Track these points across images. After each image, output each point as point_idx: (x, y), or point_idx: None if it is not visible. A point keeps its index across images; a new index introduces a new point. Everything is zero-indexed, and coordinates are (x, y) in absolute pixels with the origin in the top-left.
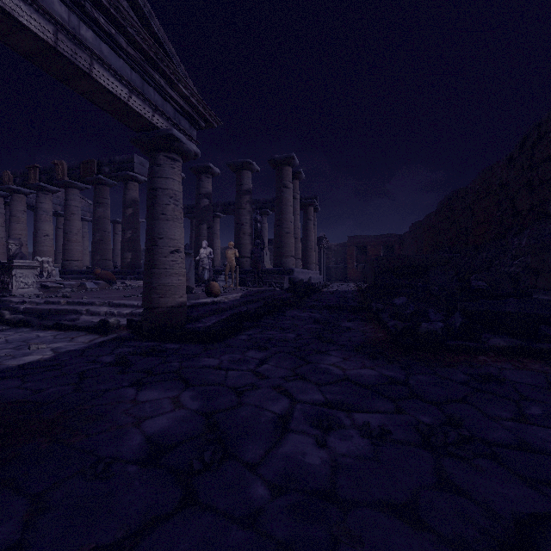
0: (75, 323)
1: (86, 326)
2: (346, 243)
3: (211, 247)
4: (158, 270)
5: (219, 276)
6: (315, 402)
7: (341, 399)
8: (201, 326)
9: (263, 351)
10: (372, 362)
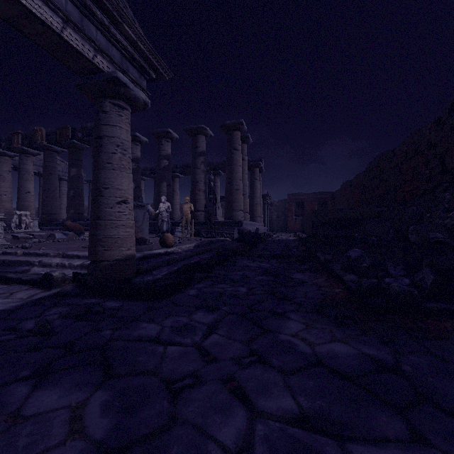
0: (21, 276)
1: (30, 280)
2: (286, 199)
3: (170, 202)
4: (104, 222)
5: (177, 228)
6: (284, 414)
7: (322, 409)
8: (150, 279)
9: (213, 312)
10: (342, 332)
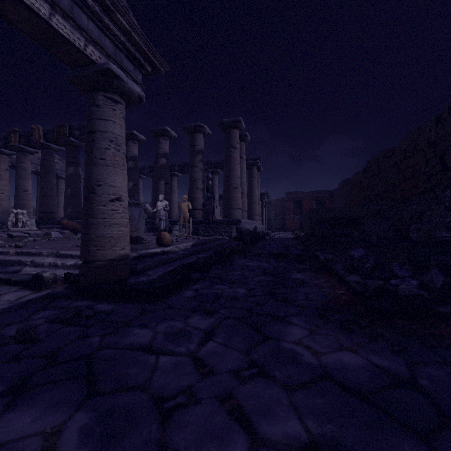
0: (11, 276)
1: (20, 281)
2: (284, 198)
3: (168, 200)
4: (96, 220)
5: (175, 226)
6: (291, 442)
7: (334, 436)
8: (145, 280)
9: (210, 316)
10: (349, 339)
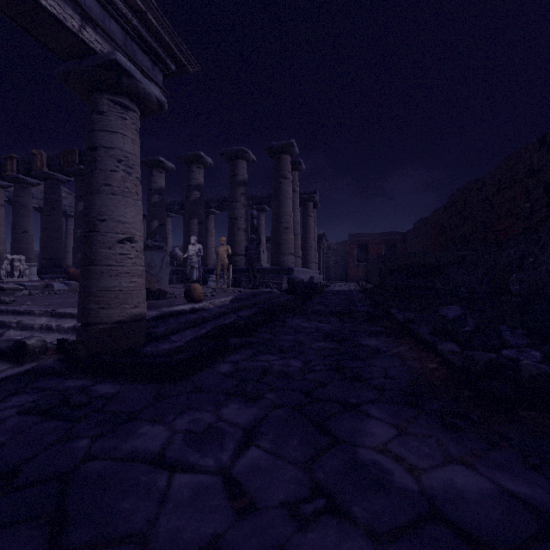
0: None
1: None
2: (346, 241)
3: (202, 244)
4: (98, 268)
5: (211, 276)
6: None
7: None
8: (166, 349)
9: (252, 404)
10: (458, 443)
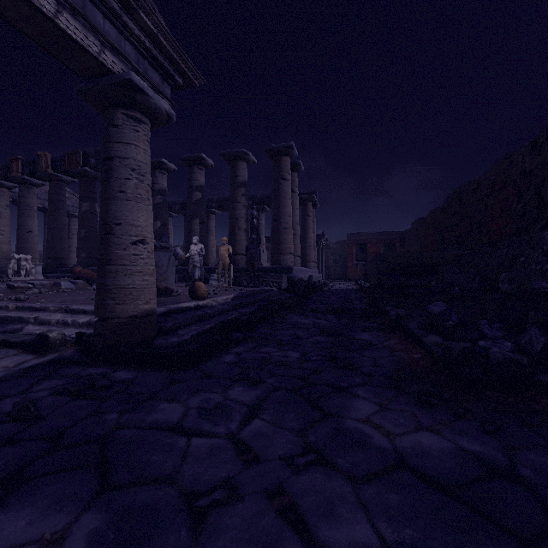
0: (9, 337)
1: (20, 342)
2: (345, 240)
3: (204, 244)
4: (114, 267)
5: (212, 275)
6: None
7: (415, 544)
8: (175, 342)
9: (255, 387)
10: (430, 416)
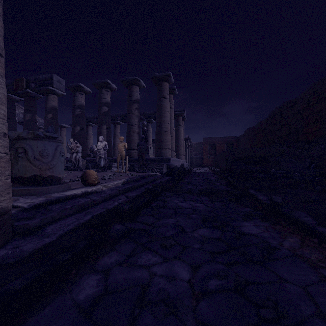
0: None
1: None
2: (202, 142)
3: (109, 142)
4: None
5: (114, 164)
6: None
7: None
8: (26, 251)
9: None
10: None
